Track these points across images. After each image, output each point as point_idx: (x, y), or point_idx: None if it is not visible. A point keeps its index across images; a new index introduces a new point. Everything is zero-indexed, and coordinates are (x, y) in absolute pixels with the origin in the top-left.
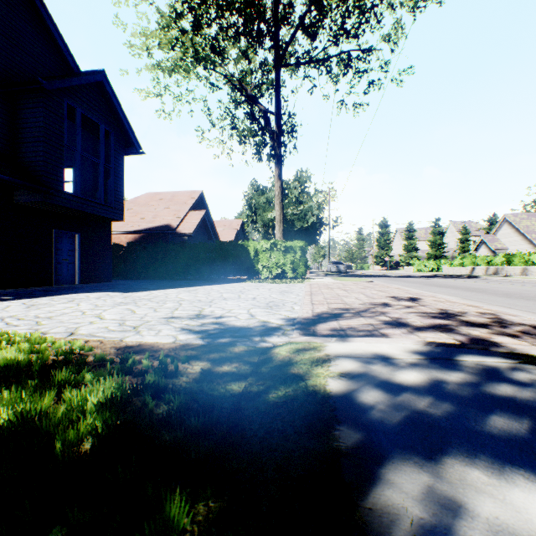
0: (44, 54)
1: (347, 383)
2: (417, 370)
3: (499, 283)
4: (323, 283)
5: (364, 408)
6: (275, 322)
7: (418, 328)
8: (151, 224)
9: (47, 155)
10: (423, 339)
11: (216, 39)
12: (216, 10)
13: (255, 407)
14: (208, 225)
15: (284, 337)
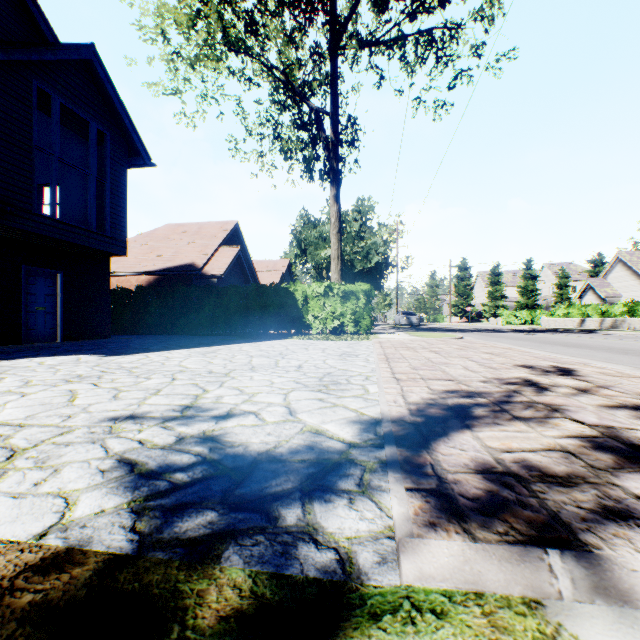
0: (7, 18)
1: None
2: None
3: (639, 340)
4: (397, 340)
5: None
6: (338, 435)
7: None
8: (169, 263)
9: (4, 157)
10: None
11: (252, 15)
12: None
13: None
14: (245, 265)
15: (366, 504)
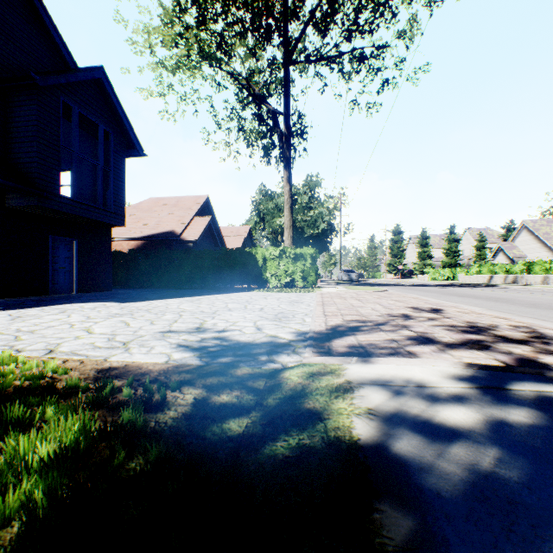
0: (39, 49)
1: (378, 426)
2: (465, 404)
3: (521, 292)
4: (335, 292)
5: (409, 468)
6: (285, 337)
7: (449, 345)
8: (154, 231)
9: (41, 156)
10: (458, 359)
11: (222, 36)
12: (222, 4)
13: (258, 463)
14: (214, 232)
15: (295, 355)
